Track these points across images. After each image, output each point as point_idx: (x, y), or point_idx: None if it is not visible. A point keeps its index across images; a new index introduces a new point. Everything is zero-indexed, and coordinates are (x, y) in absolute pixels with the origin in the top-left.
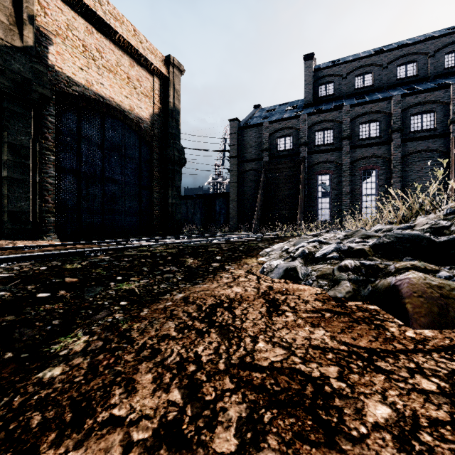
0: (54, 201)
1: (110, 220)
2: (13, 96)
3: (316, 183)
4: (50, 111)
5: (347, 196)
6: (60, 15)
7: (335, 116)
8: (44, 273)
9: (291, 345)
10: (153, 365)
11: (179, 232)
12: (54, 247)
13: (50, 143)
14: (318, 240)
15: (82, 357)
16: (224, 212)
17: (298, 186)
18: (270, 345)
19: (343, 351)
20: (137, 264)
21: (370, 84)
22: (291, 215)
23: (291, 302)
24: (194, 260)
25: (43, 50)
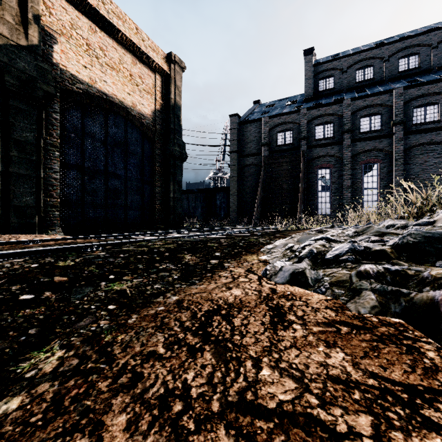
0: (58, 196)
1: (113, 214)
2: (18, 93)
3: (316, 177)
4: (55, 108)
5: (347, 190)
6: (64, 15)
7: (335, 110)
8: (34, 271)
9: (303, 374)
10: (130, 399)
11: (180, 225)
12: (54, 242)
13: (54, 139)
14: (325, 237)
15: (49, 383)
16: (224, 206)
17: (298, 180)
18: (277, 374)
19: (373, 388)
20: (132, 261)
21: (371, 78)
22: (291, 208)
23: (298, 310)
24: (192, 256)
25: (47, 49)
